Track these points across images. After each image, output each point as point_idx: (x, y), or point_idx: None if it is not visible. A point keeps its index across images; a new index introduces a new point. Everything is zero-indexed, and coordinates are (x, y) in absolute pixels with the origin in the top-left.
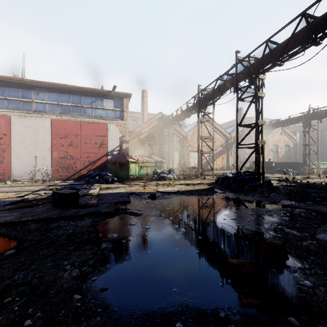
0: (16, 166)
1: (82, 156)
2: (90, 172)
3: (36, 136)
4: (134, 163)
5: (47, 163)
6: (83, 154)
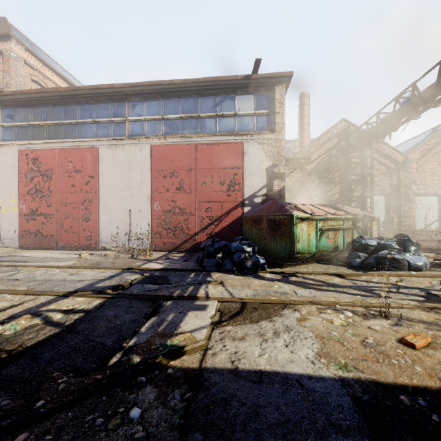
0: (105, 226)
1: (198, 208)
2: (207, 241)
3: (130, 176)
4: (305, 222)
5: (145, 221)
6: (199, 203)
